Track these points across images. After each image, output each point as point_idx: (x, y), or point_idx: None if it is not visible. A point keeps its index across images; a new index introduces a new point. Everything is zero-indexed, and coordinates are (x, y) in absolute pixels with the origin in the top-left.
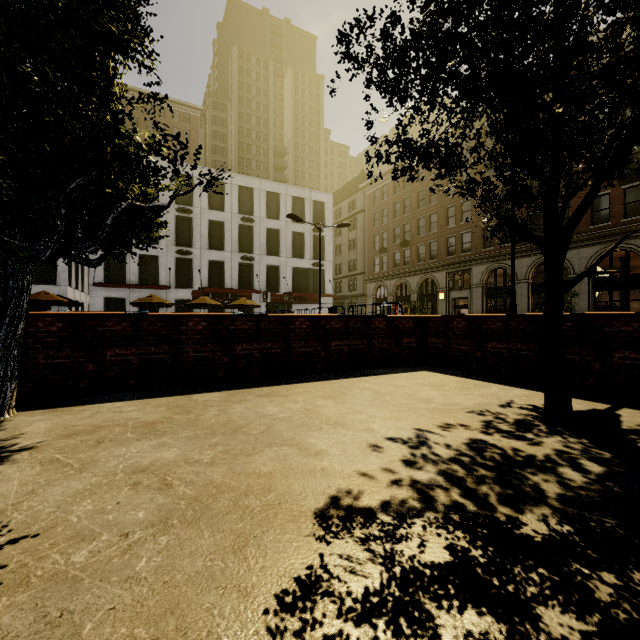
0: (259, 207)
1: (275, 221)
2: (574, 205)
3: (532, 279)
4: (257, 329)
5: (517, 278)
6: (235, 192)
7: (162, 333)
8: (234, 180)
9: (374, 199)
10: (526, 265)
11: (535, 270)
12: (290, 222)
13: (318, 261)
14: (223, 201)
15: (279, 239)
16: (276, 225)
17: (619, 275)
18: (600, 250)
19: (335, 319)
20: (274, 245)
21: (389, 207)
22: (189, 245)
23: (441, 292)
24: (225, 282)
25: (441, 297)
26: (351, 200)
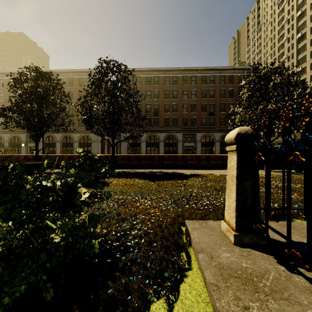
0: None
1: None
2: (75, 119)
3: (62, 141)
4: None
5: (57, 140)
6: None
7: None
8: None
9: None
10: (60, 136)
11: (63, 138)
12: None
13: None
14: None
15: None
16: None
17: (86, 143)
18: (81, 135)
19: None
20: None
21: None
22: None
23: (23, 143)
24: None
25: (23, 145)
26: None
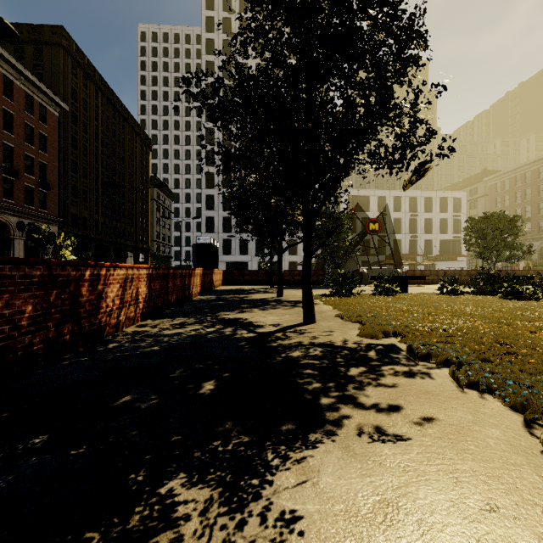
0: (420, 207)
1: (429, 214)
2: None
3: None
4: (521, 273)
5: None
6: (407, 201)
7: (503, 274)
8: (406, 194)
9: (496, 188)
10: None
11: None
12: (438, 213)
13: (456, 235)
14: (400, 206)
15: (431, 224)
16: (430, 216)
17: None
18: None
19: (540, 271)
20: (428, 227)
21: (510, 194)
22: (383, 232)
23: None
24: (401, 251)
25: None
26: (472, 188)
